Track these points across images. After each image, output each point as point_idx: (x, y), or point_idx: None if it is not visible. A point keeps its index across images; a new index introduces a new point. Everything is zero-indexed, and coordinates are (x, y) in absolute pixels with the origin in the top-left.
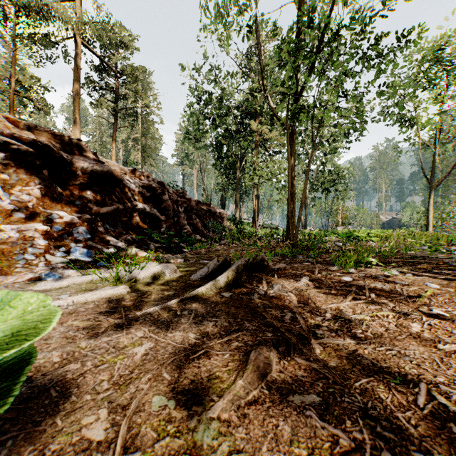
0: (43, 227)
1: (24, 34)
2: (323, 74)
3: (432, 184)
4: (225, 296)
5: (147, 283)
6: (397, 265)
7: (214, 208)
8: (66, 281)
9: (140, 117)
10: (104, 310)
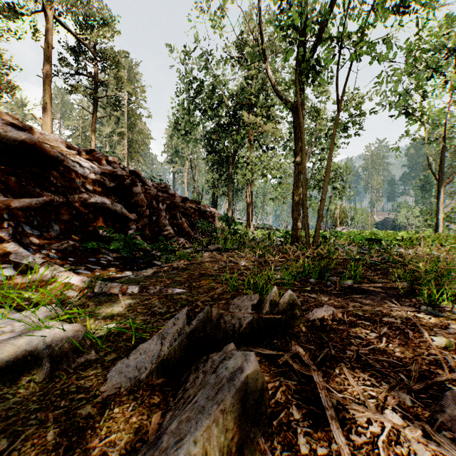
0: None
1: None
2: None
3: (443, 181)
4: None
5: None
6: None
7: (204, 206)
8: None
9: (126, 111)
10: None
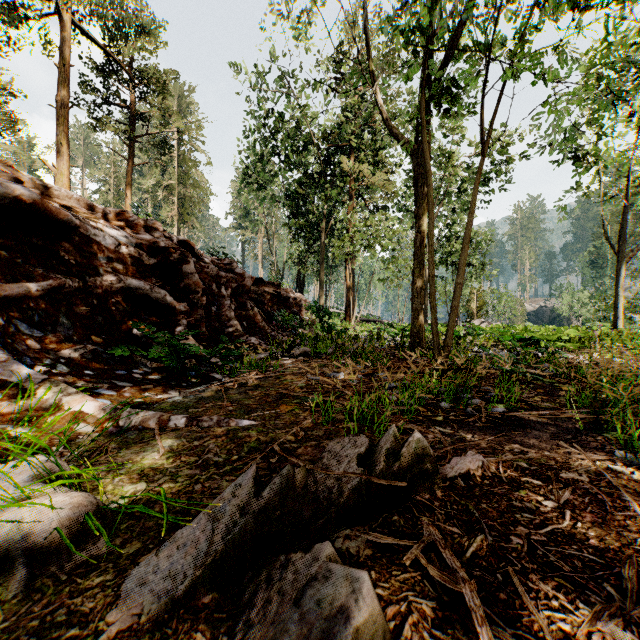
0: None
1: None
2: None
3: (624, 255)
4: None
5: None
6: None
7: (285, 291)
8: None
9: (176, 155)
10: None
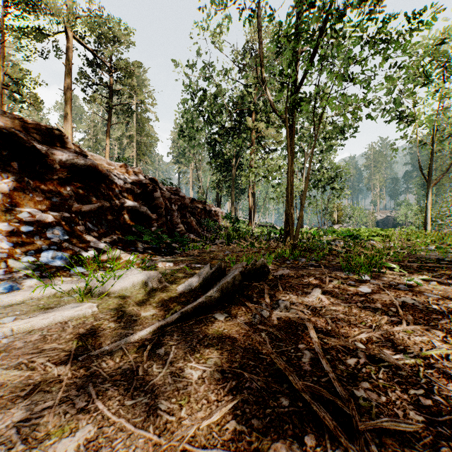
0: (8, 227)
1: (14, 27)
2: (327, 59)
3: (431, 182)
4: (218, 318)
5: (122, 298)
6: (413, 269)
7: (209, 206)
8: (22, 295)
9: (135, 115)
10: (48, 346)
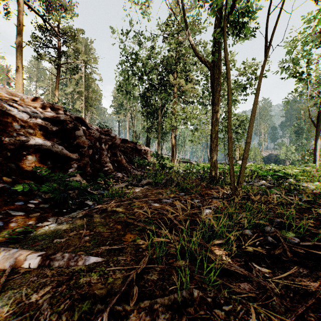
0: None
1: None
2: None
3: (319, 127)
4: None
5: None
6: None
7: (139, 146)
8: None
9: (84, 75)
10: None
